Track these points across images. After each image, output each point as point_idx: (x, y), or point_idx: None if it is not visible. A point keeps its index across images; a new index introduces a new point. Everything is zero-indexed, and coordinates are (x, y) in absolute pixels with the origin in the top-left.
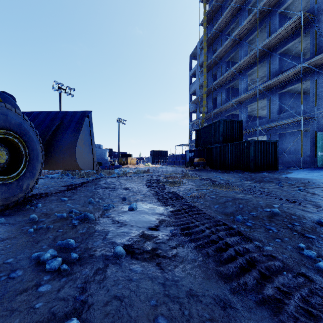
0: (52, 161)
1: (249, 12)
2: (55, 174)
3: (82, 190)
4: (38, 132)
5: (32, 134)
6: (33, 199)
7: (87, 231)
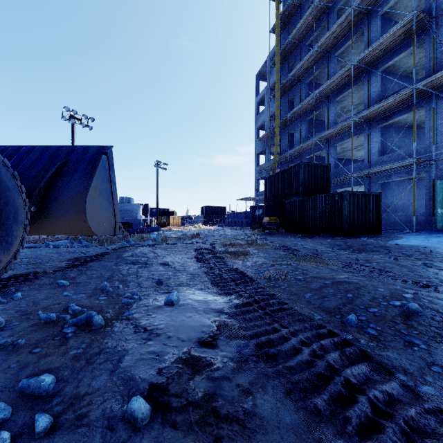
0: (49, 222)
1: (338, 15)
2: (62, 240)
3: (96, 266)
4: (17, 176)
5: (5, 178)
6: (11, 284)
7: (86, 351)
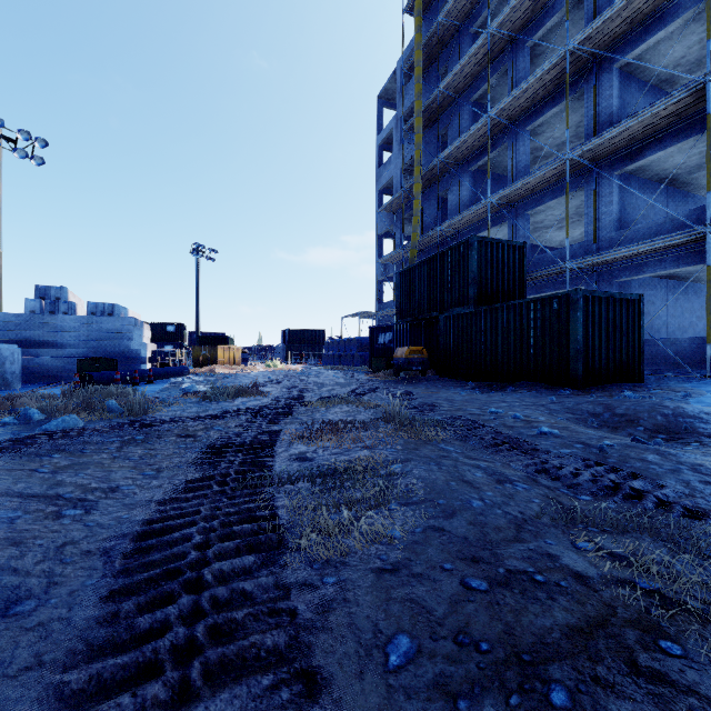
0: None
1: None
2: None
3: None
4: None
5: None
6: None
7: None
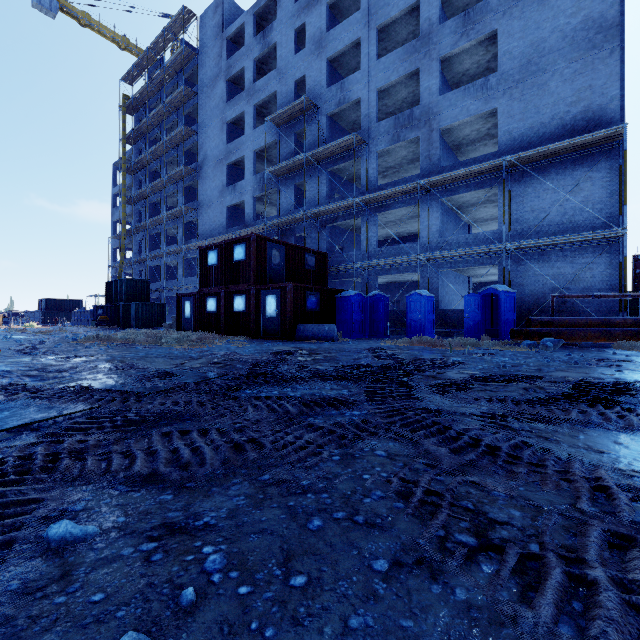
0: None
1: (172, 162)
2: None
3: None
4: None
5: None
6: None
7: None
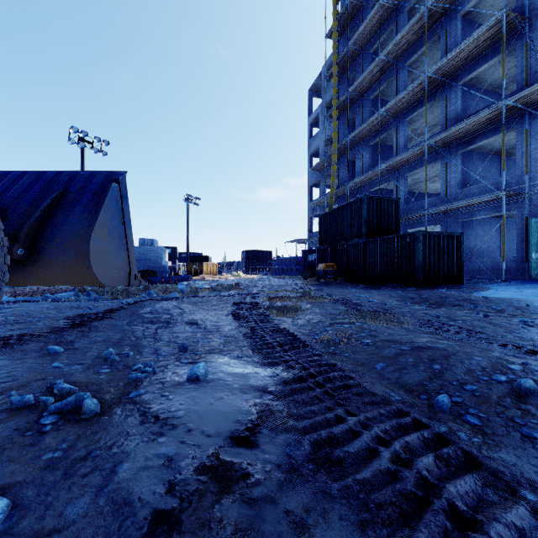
0: (42, 269)
1: (409, 16)
2: (67, 292)
3: (102, 326)
4: None
5: None
6: None
7: (66, 454)
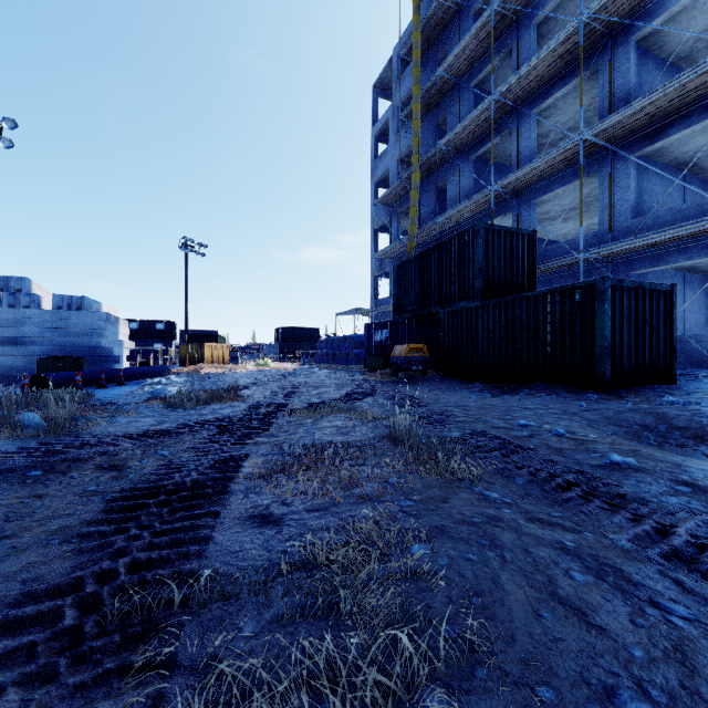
0: None
1: None
2: None
3: None
4: None
5: None
6: None
7: None
